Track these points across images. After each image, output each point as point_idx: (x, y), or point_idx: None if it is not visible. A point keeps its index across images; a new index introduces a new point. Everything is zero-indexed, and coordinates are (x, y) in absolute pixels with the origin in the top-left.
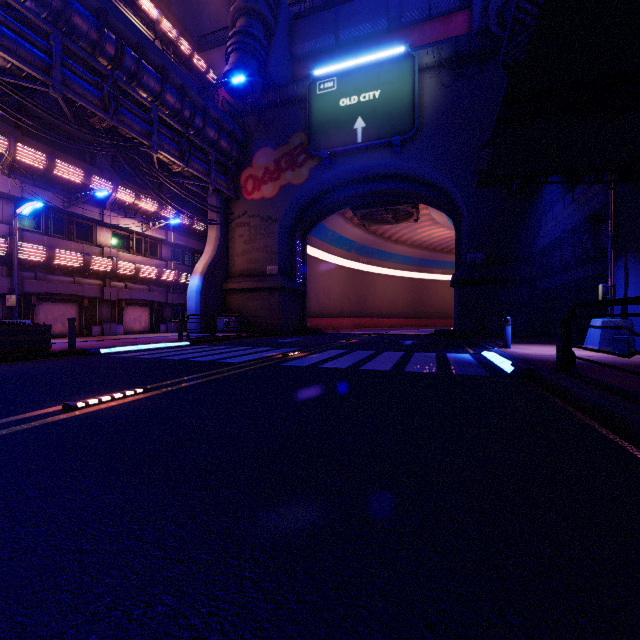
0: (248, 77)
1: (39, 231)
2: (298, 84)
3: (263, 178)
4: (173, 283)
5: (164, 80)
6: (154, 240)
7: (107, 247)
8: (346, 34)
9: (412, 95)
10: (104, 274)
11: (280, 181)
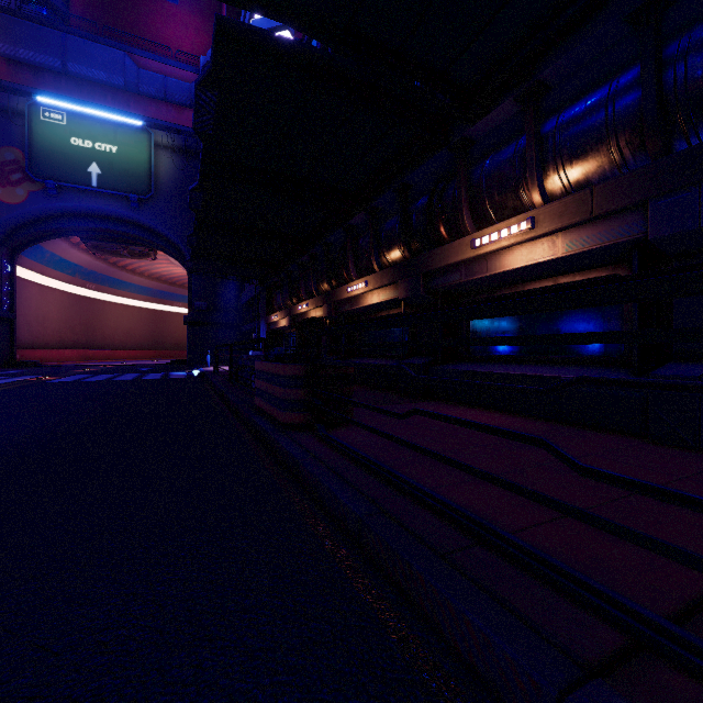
0: None
1: None
2: (12, 96)
3: None
4: None
5: None
6: None
7: None
8: (77, 68)
9: (149, 164)
10: None
11: None
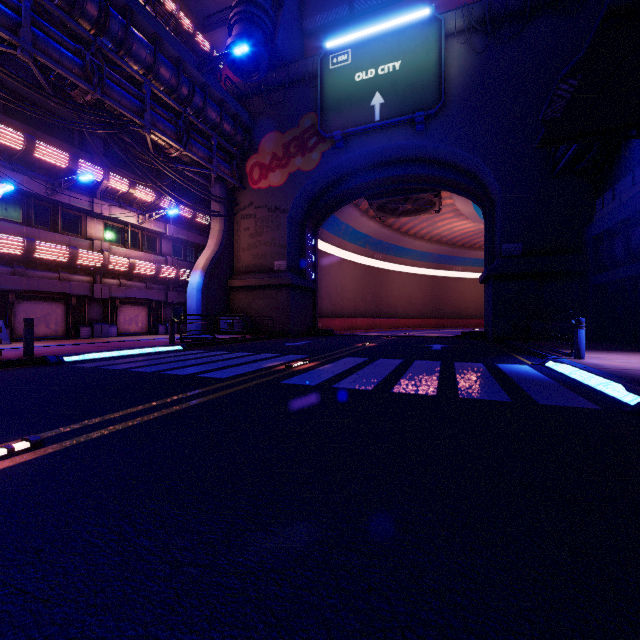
0: (253, 50)
1: (19, 221)
2: (308, 59)
3: (270, 165)
4: (173, 280)
5: (157, 50)
6: (152, 234)
7: (98, 240)
8: (362, 3)
9: (438, 64)
10: (95, 270)
11: (289, 168)
